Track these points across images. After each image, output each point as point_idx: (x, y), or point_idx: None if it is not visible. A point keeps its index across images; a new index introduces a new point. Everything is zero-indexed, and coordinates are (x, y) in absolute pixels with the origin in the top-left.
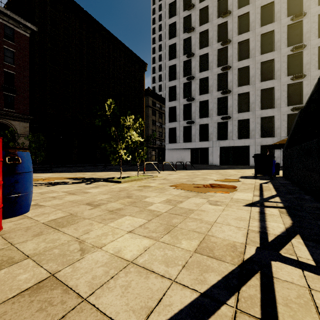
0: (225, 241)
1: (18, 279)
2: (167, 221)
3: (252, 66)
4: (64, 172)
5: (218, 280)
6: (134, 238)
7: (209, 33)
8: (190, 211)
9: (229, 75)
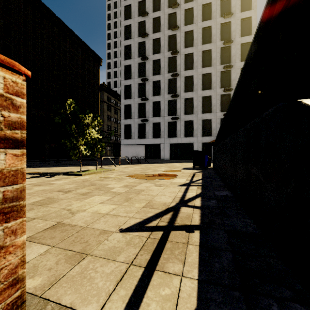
0: (161, 202)
1: (38, 226)
2: (126, 196)
3: (195, 76)
4: None
5: (153, 215)
6: (105, 205)
7: (161, 41)
8: (141, 191)
9: (178, 81)
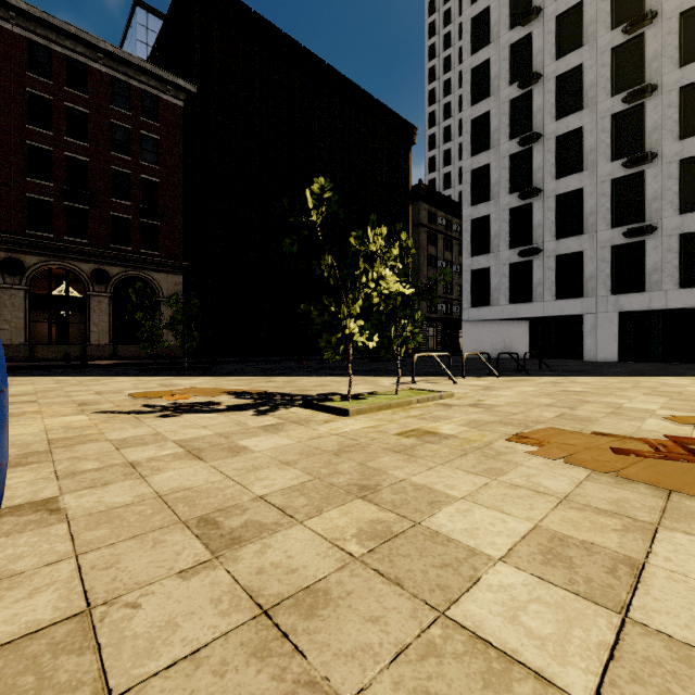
0: None
1: None
2: None
3: None
4: (230, 376)
5: None
6: None
7: (584, 10)
8: None
9: (651, 111)
